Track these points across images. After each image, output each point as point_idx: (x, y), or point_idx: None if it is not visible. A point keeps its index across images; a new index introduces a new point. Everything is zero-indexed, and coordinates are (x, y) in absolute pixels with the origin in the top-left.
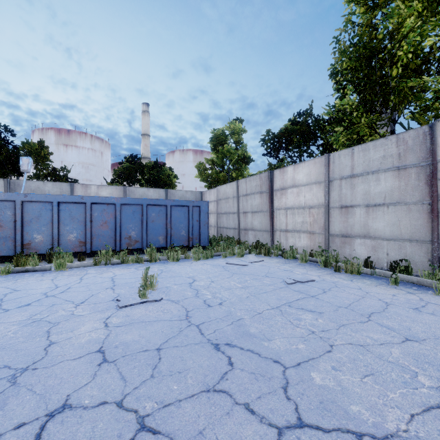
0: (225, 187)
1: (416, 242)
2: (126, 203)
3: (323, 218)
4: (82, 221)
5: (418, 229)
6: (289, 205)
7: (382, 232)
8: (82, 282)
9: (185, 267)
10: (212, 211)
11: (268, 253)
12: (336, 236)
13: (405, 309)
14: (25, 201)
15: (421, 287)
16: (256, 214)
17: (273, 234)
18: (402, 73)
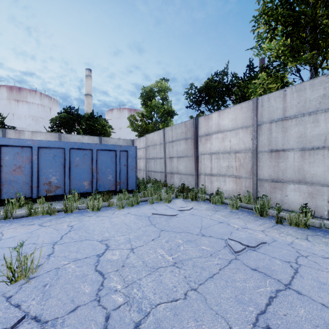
0: (153, 135)
1: None
2: (45, 146)
3: (250, 162)
4: None
5: None
6: (214, 150)
7: (322, 178)
8: None
9: (104, 219)
10: (141, 156)
11: (195, 197)
12: (265, 180)
13: None
14: None
15: None
16: (181, 159)
17: (198, 177)
18: None
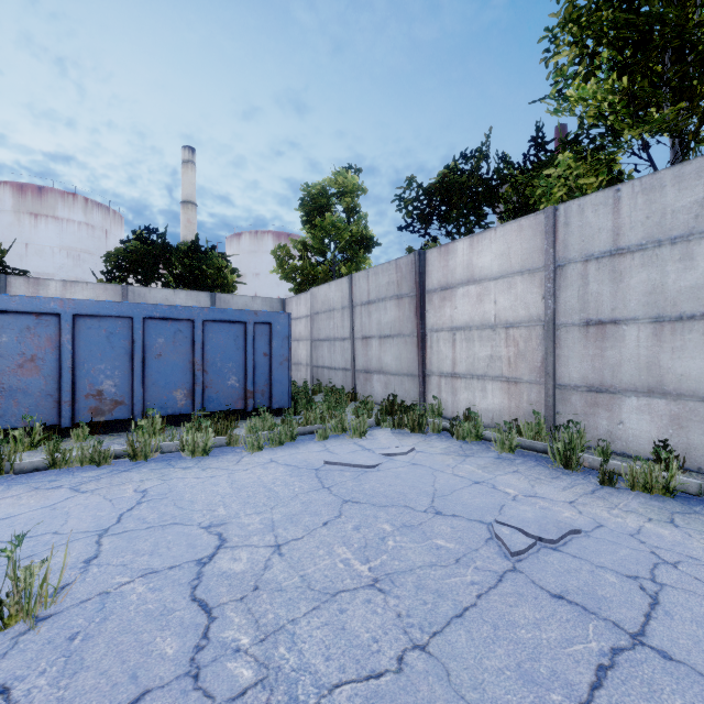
0: (327, 288)
1: None
2: (90, 314)
3: (540, 348)
4: None
5: None
6: (460, 321)
7: (701, 383)
8: None
9: (218, 476)
10: (301, 335)
11: (419, 426)
12: (573, 388)
13: None
14: None
15: None
16: (389, 340)
17: (425, 381)
18: None
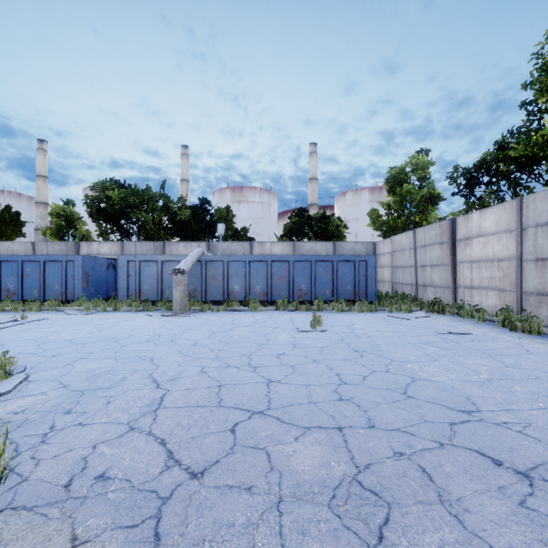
0: (401, 237)
1: None
2: (298, 260)
3: (514, 272)
4: (265, 276)
5: None
6: (475, 257)
7: None
8: (272, 319)
9: (348, 316)
10: (386, 264)
11: (442, 311)
12: (530, 294)
13: (544, 357)
14: (229, 260)
15: None
16: (436, 267)
17: (456, 291)
18: None
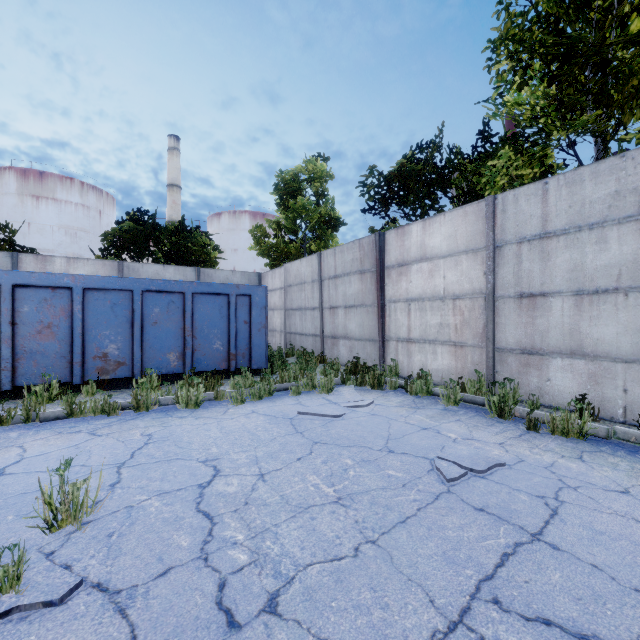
0: (299, 264)
1: None
2: (97, 287)
3: (482, 317)
4: None
5: None
6: (415, 293)
7: (613, 346)
8: None
9: (209, 423)
10: (276, 305)
11: (379, 383)
12: (509, 351)
13: None
14: None
15: None
16: (353, 310)
17: (385, 345)
18: None
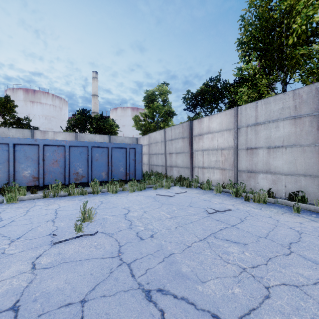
0: (155, 134)
1: (310, 176)
2: (74, 145)
3: (232, 157)
4: (35, 160)
5: (311, 166)
6: (205, 147)
7: (281, 169)
8: (27, 214)
9: (122, 198)
10: (145, 152)
11: (189, 185)
12: (243, 171)
13: (317, 237)
14: None
15: (318, 214)
16: (179, 154)
17: (193, 170)
18: (296, 42)
